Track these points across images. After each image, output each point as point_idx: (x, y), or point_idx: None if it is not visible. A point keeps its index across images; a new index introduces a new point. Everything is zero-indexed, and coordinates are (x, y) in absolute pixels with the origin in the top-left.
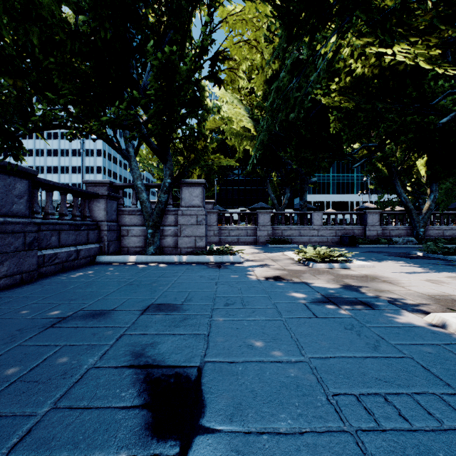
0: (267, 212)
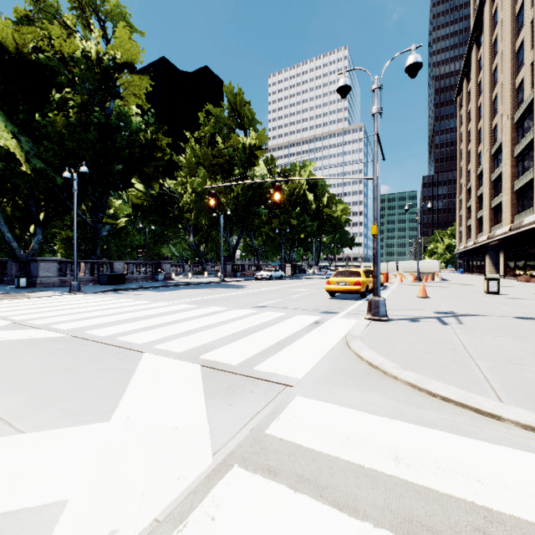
0: None
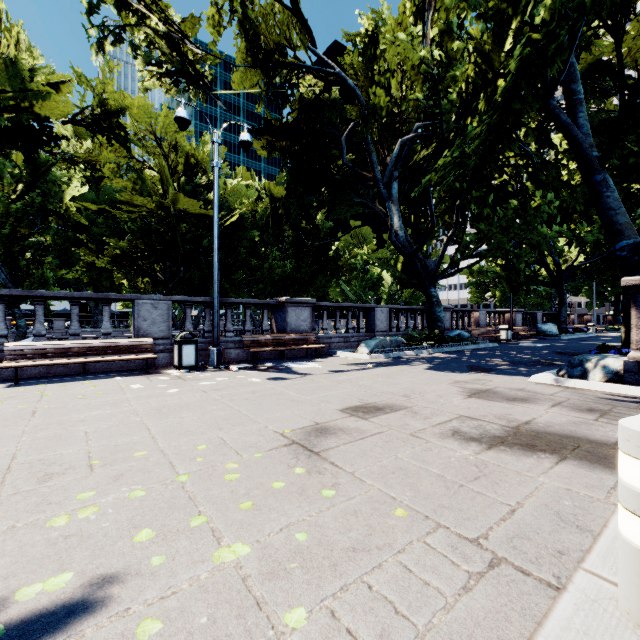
0: (62, 319)
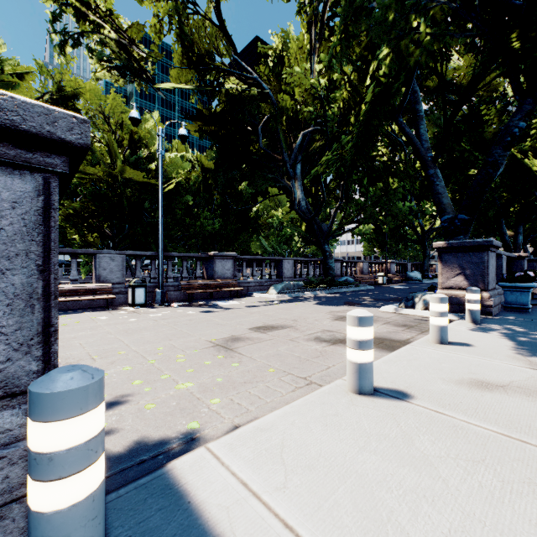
0: None
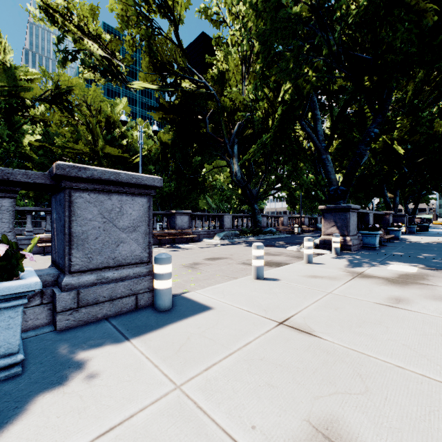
0: None
